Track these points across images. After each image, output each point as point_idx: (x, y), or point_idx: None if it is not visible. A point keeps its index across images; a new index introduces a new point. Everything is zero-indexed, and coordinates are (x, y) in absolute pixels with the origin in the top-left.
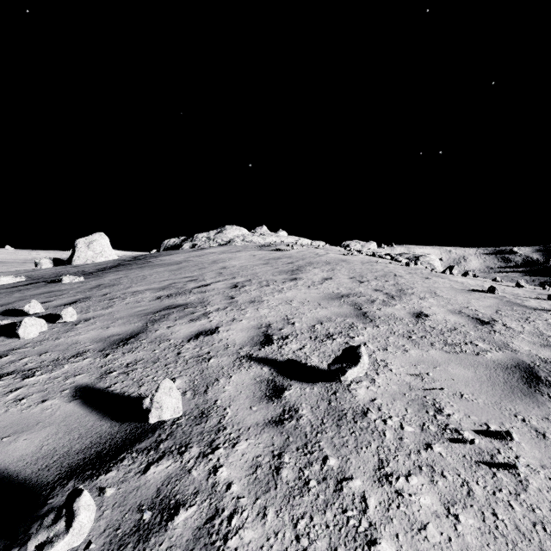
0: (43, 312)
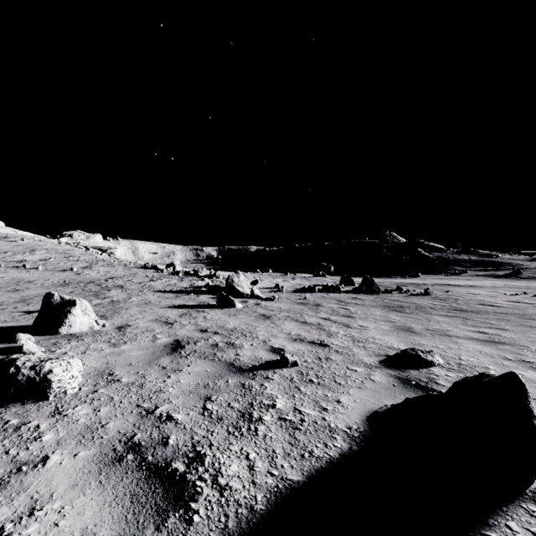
0: None
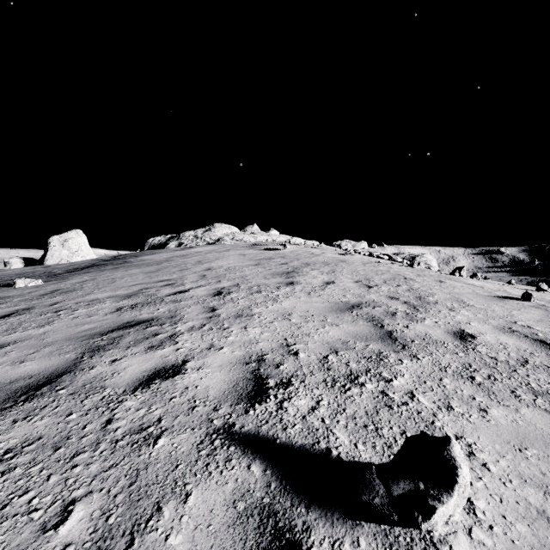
0: None
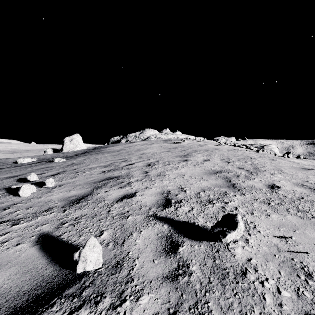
0: (38, 180)
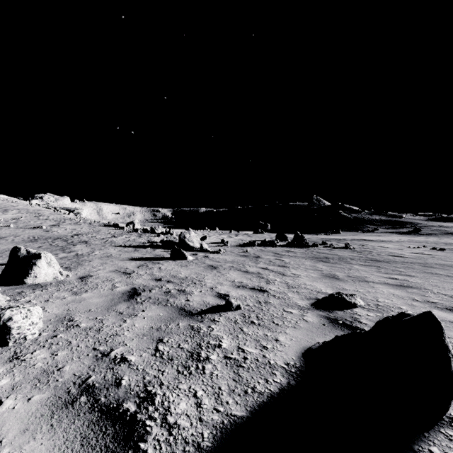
0: None
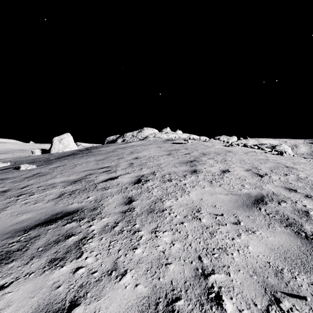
0: None
